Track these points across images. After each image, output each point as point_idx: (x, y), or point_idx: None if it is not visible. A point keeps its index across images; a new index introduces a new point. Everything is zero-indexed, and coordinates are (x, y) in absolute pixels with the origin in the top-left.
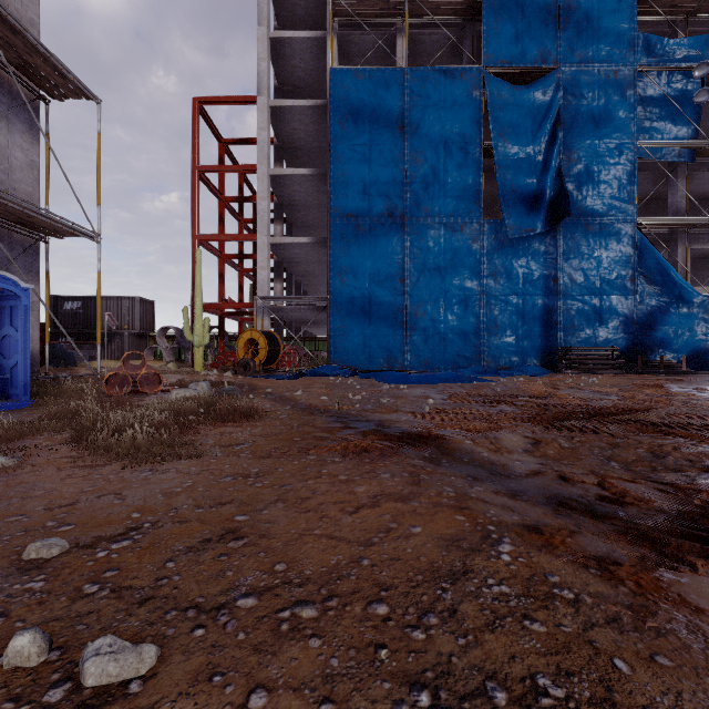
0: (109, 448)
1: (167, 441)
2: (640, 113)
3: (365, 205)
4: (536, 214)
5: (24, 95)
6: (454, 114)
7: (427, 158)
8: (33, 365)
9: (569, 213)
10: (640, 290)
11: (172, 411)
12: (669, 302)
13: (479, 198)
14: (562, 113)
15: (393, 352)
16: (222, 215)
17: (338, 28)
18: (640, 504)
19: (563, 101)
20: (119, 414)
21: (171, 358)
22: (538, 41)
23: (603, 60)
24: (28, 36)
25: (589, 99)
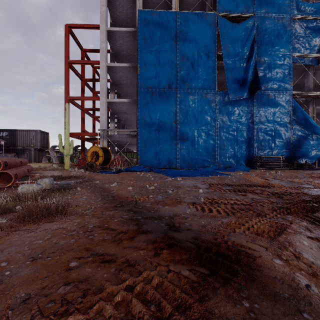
0: None
1: None
2: (293, 40)
3: (156, 82)
4: (244, 88)
5: None
6: (202, 36)
7: (188, 58)
8: None
9: (260, 88)
10: (294, 128)
11: None
12: (307, 134)
13: (215, 80)
14: (256, 38)
15: (171, 159)
16: (83, 88)
17: None
18: None
19: (256, 32)
20: None
21: (57, 161)
22: (244, 1)
23: (276, 12)
24: None
25: (269, 31)
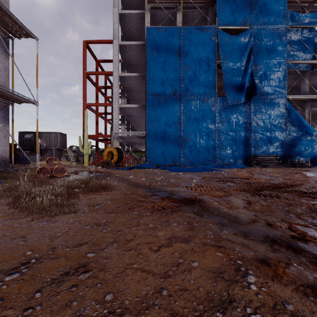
0: (28, 207)
1: (60, 203)
2: (288, 48)
3: (162, 90)
4: (241, 94)
5: (1, 36)
6: (203, 48)
7: (191, 68)
8: (6, 163)
9: (256, 93)
10: (289, 129)
11: (66, 187)
12: (302, 134)
13: (215, 87)
14: (253, 48)
15: (175, 157)
16: (97, 94)
17: (150, 9)
18: (316, 241)
19: (253, 42)
20: (37, 189)
21: (74, 160)
22: (242, 14)
23: (271, 23)
24: (1, 6)
25: (265, 41)
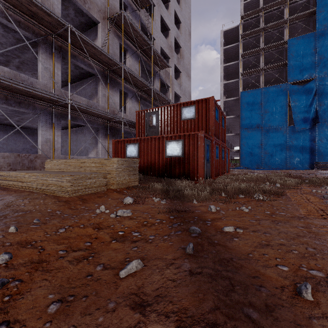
0: None
1: None
2: None
3: (250, 125)
4: (306, 123)
5: None
6: (278, 98)
7: (269, 111)
8: None
9: (318, 122)
10: None
11: None
12: None
13: (286, 120)
14: (317, 91)
15: (258, 163)
16: None
17: (242, 70)
18: None
19: (318, 87)
20: None
21: None
22: (308, 71)
23: None
24: None
25: None
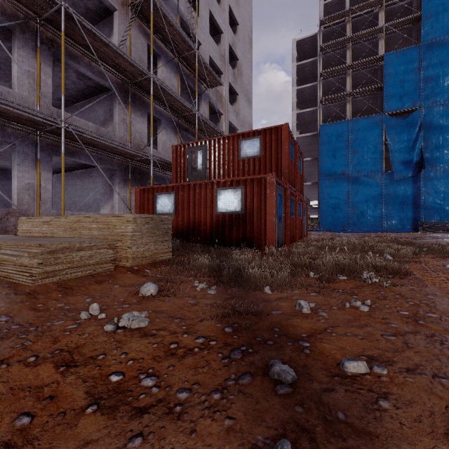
0: None
1: None
2: None
3: (333, 171)
4: (408, 169)
5: None
6: (370, 134)
7: (358, 152)
8: None
9: (424, 167)
10: None
11: None
12: None
13: (382, 164)
14: (423, 126)
15: (344, 224)
16: None
17: (322, 95)
18: None
19: (423, 120)
20: None
21: None
22: (411, 98)
23: (445, 100)
24: None
25: (437, 117)
